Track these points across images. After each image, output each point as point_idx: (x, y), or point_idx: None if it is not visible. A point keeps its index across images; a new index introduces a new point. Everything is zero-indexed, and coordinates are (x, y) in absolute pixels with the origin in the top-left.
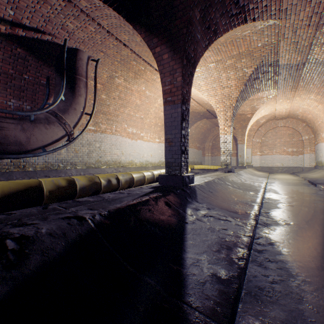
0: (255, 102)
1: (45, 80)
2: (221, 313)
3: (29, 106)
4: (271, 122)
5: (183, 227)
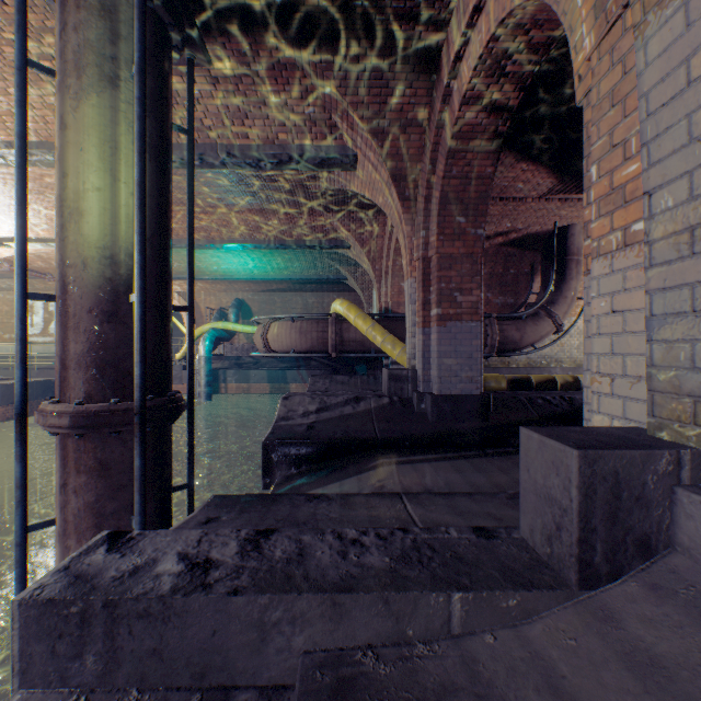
0: None
1: (528, 268)
2: None
3: (512, 299)
4: None
5: None
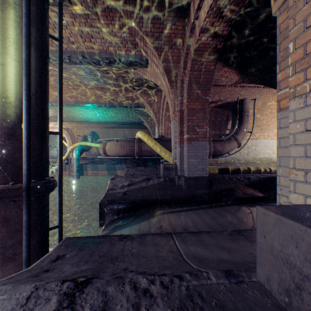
0: None
1: (225, 118)
2: None
3: (218, 132)
4: None
5: None
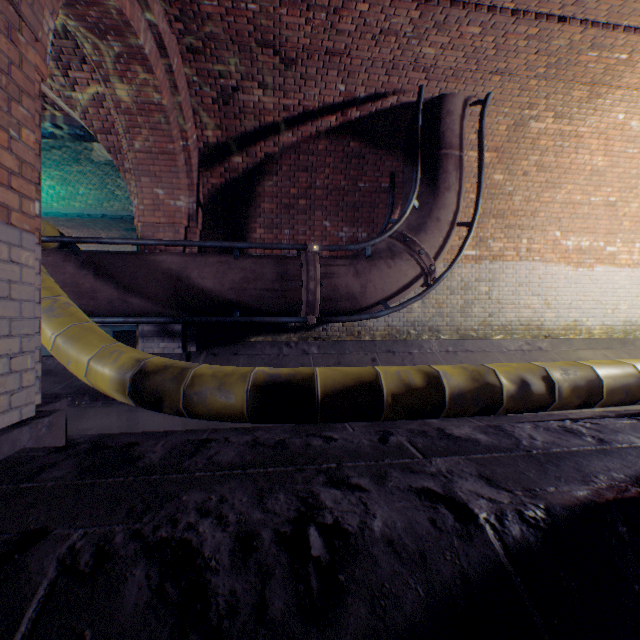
0: None
1: (386, 181)
2: None
3: (364, 232)
4: None
5: None
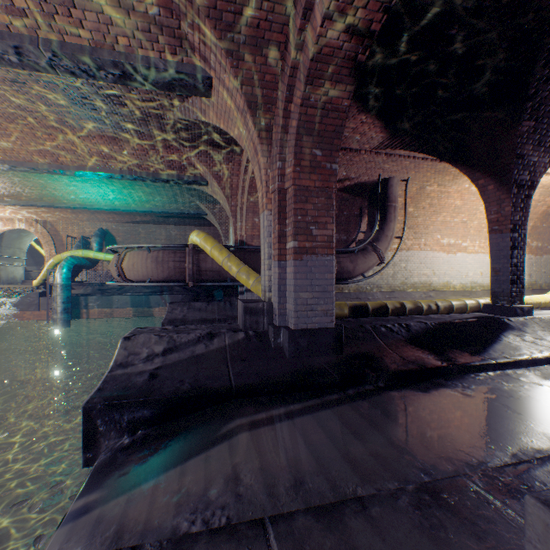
0: None
1: (357, 211)
2: (497, 360)
3: (345, 236)
4: None
5: (495, 341)
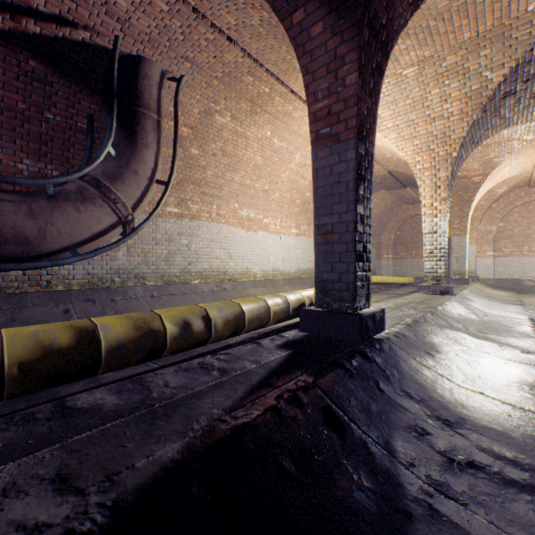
0: (494, 149)
1: (85, 121)
2: None
3: (56, 170)
4: (519, 191)
5: None
